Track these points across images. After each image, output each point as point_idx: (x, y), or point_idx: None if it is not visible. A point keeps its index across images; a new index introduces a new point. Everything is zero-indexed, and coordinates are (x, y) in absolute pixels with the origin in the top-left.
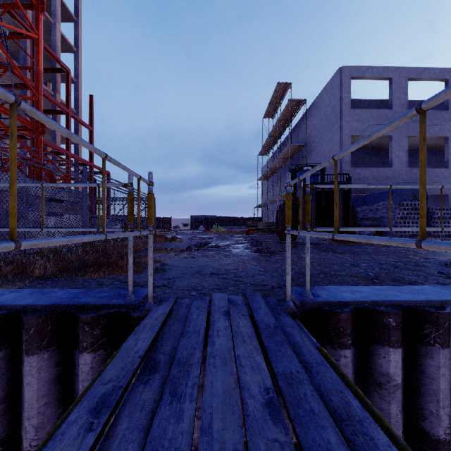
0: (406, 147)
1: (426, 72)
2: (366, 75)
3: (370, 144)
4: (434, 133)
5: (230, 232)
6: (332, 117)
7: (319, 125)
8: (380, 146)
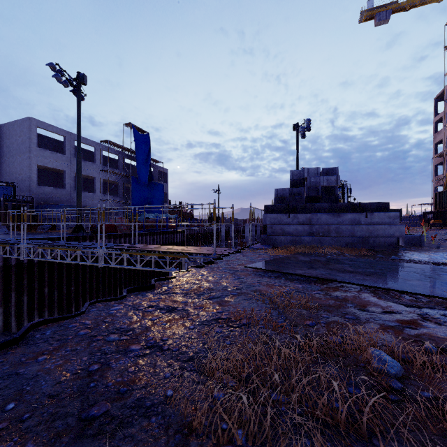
0: (74, 179)
1: (85, 140)
2: (49, 129)
3: (53, 169)
4: (89, 174)
5: None
6: (23, 146)
7: (11, 146)
8: (61, 171)
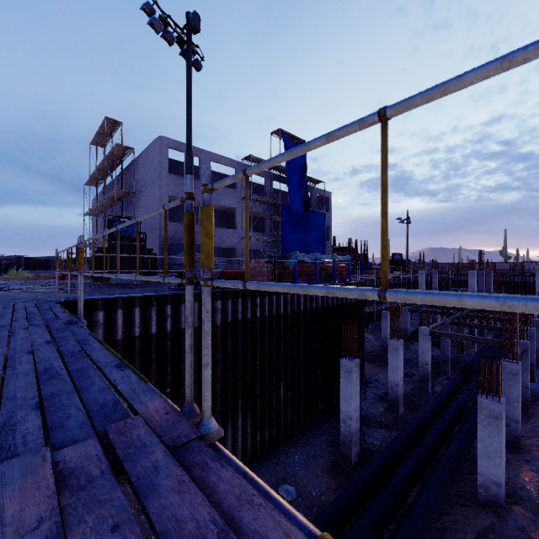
0: None
1: (223, 160)
2: (181, 149)
3: None
4: (228, 204)
5: (38, 278)
6: (154, 175)
7: (146, 177)
8: (198, 205)
